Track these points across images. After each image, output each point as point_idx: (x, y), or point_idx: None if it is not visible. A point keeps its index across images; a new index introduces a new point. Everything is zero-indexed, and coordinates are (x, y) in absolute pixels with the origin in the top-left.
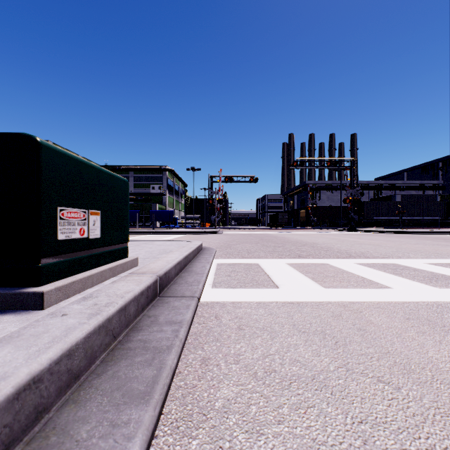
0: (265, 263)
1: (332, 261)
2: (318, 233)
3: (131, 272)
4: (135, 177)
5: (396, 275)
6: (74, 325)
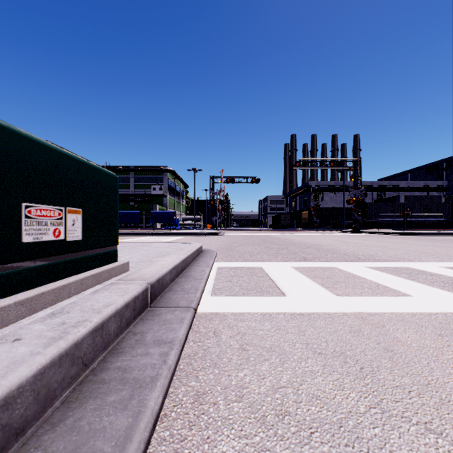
0: (269, 266)
1: (340, 265)
2: (322, 235)
3: (119, 279)
4: (135, 178)
5: (412, 280)
6: (22, 357)
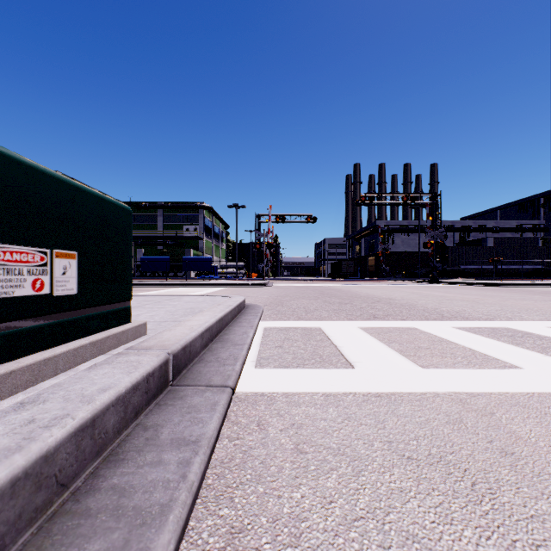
0: (330, 327)
1: (421, 325)
2: (393, 286)
3: (130, 347)
4: (164, 216)
5: (517, 346)
6: None
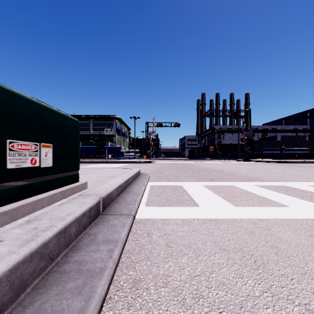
0: (186, 185)
1: (237, 184)
2: (223, 163)
3: (79, 194)
4: (94, 123)
5: (288, 195)
6: (1, 256)
